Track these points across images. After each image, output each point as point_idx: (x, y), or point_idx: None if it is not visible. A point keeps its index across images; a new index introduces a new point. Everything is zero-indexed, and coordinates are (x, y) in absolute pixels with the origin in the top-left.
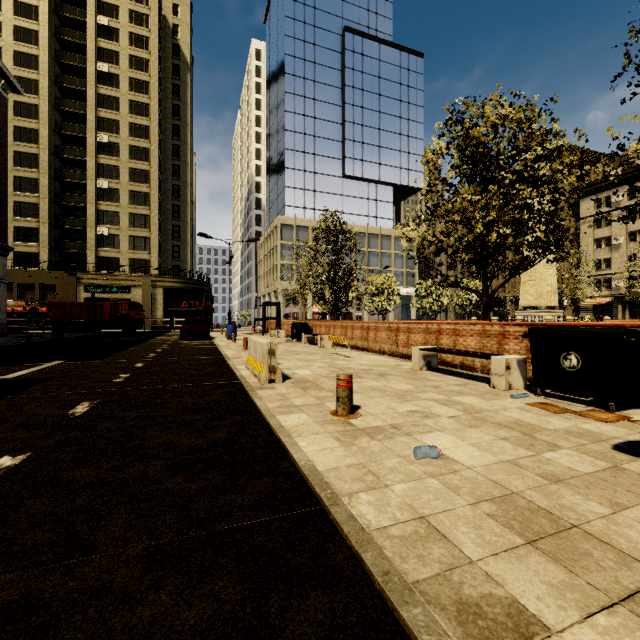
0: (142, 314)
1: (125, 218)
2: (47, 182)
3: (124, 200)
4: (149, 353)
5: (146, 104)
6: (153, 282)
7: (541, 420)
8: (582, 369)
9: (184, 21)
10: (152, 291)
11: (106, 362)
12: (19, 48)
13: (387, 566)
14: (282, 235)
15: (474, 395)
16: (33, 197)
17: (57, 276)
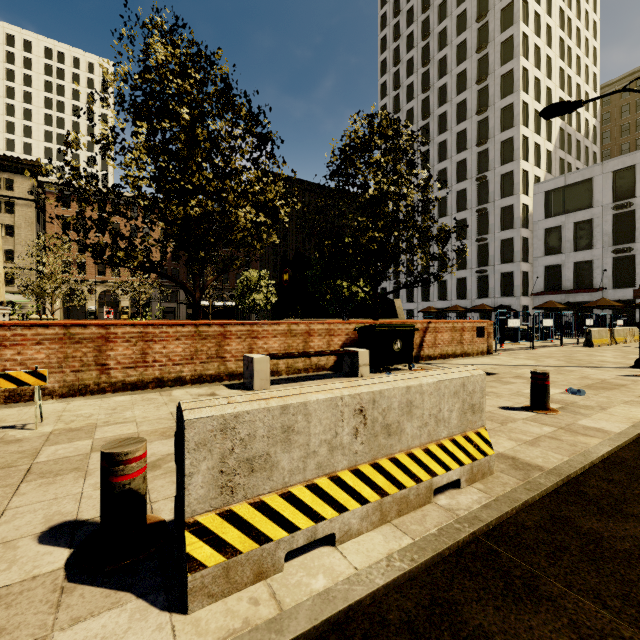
0: None
1: None
2: None
3: None
4: None
5: None
6: None
7: None
8: (402, 349)
9: None
10: None
11: None
12: None
13: None
14: None
15: None
16: None
17: None
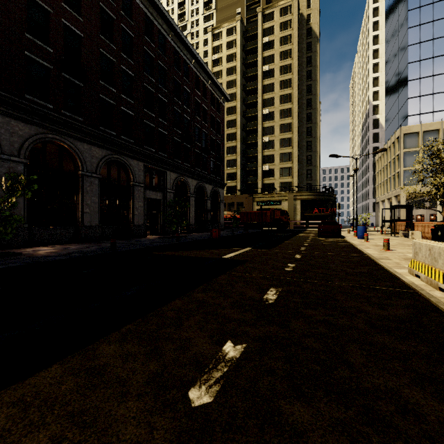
0: (288, 218)
1: (277, 157)
2: (239, 146)
3: (277, 146)
4: (300, 246)
5: (289, 79)
6: (294, 196)
7: None
8: None
9: (314, 8)
10: (293, 202)
11: (274, 251)
12: (228, 79)
13: None
14: (405, 144)
15: None
16: (234, 156)
17: (244, 197)
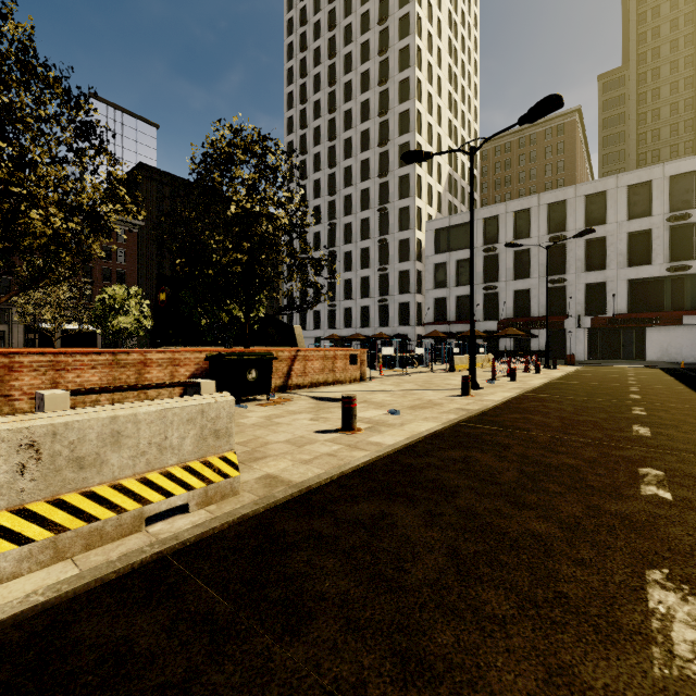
0: None
1: None
2: None
3: None
4: None
5: None
6: None
7: (301, 406)
8: (258, 378)
9: None
10: None
11: None
12: None
13: (468, 414)
14: None
15: (240, 413)
16: None
17: None
